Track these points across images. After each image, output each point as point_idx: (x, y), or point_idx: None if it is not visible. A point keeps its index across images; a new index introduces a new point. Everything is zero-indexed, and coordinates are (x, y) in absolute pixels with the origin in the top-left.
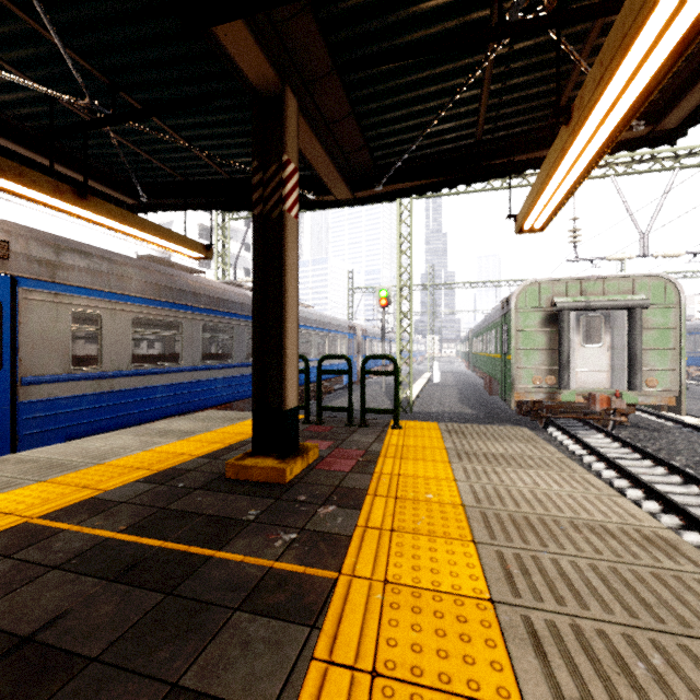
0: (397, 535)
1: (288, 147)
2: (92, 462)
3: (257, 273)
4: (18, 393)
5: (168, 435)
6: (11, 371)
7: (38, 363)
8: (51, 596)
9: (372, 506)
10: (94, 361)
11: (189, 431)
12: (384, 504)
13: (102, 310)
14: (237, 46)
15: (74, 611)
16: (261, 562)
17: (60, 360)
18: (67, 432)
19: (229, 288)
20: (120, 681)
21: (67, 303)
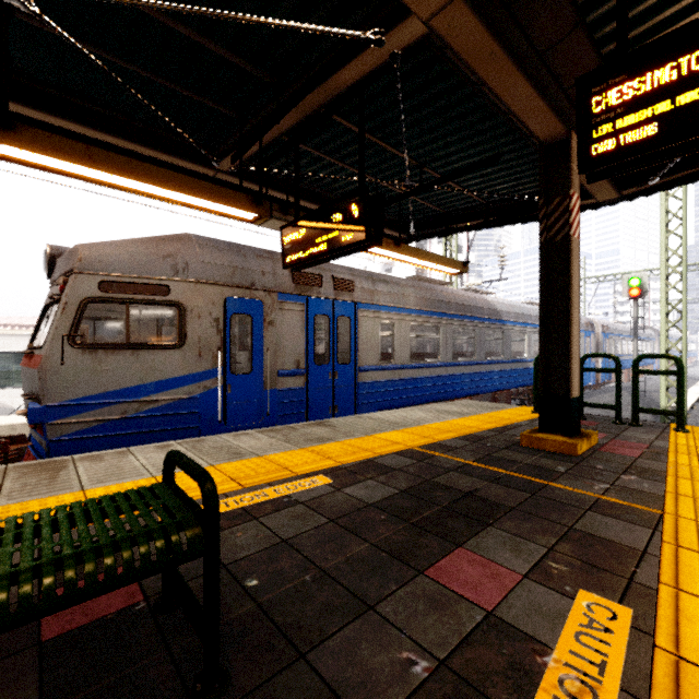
0: None
1: (572, 182)
2: (413, 424)
3: (542, 288)
4: (357, 376)
5: (449, 414)
6: (354, 362)
7: (366, 358)
8: (463, 481)
9: (677, 483)
10: (387, 357)
11: (462, 413)
12: (690, 484)
13: (394, 320)
14: (536, 121)
15: (482, 489)
16: (589, 494)
17: (375, 356)
18: (378, 405)
19: (470, 294)
20: (536, 519)
21: (378, 317)
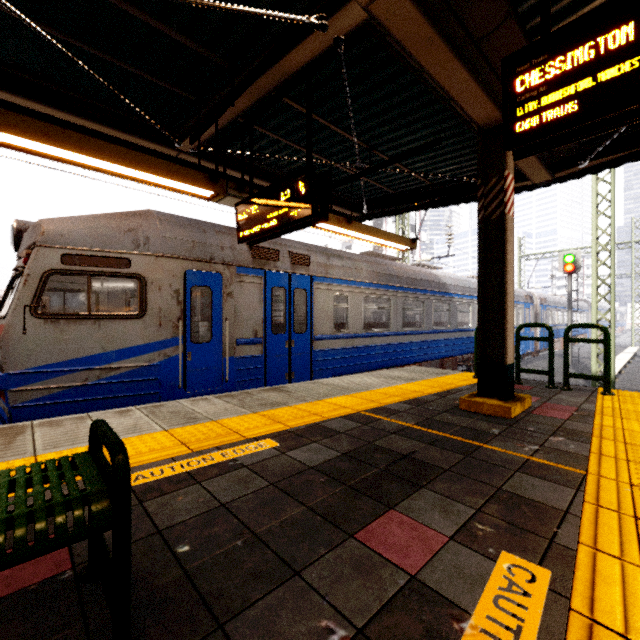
0: (634, 464)
1: (507, 163)
2: (363, 389)
3: (480, 262)
4: (312, 345)
5: (397, 379)
6: (310, 332)
7: (321, 327)
8: (402, 444)
9: (601, 444)
10: (341, 327)
11: (409, 378)
12: (613, 445)
13: (348, 293)
14: (474, 106)
15: (420, 451)
16: (519, 455)
17: (329, 326)
18: (332, 371)
19: (419, 269)
20: (467, 480)
21: (332, 290)
